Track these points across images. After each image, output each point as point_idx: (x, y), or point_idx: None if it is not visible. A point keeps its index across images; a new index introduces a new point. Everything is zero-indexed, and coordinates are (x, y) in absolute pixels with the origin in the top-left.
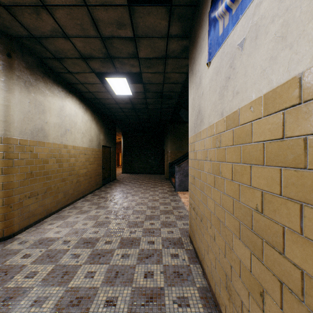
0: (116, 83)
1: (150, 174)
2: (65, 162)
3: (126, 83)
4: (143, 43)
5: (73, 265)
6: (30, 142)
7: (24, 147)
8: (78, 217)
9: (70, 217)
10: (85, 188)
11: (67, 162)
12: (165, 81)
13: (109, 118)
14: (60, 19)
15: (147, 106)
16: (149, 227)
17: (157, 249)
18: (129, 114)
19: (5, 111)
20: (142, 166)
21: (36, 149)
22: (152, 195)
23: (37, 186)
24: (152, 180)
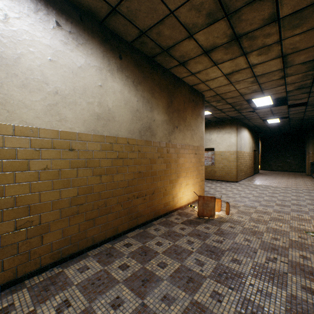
0: (271, 120)
1: (288, 172)
2: (244, 159)
3: (277, 120)
4: (291, 111)
5: (267, 187)
6: (239, 151)
7: (239, 153)
8: (255, 181)
9: (251, 181)
10: (248, 173)
11: (244, 159)
12: (304, 116)
13: (256, 131)
14: (259, 114)
15: (289, 124)
16: (295, 186)
17: (299, 189)
18: (273, 128)
19: (236, 142)
20: (280, 165)
21: (240, 154)
22: (294, 180)
23: (240, 167)
24: (292, 175)
